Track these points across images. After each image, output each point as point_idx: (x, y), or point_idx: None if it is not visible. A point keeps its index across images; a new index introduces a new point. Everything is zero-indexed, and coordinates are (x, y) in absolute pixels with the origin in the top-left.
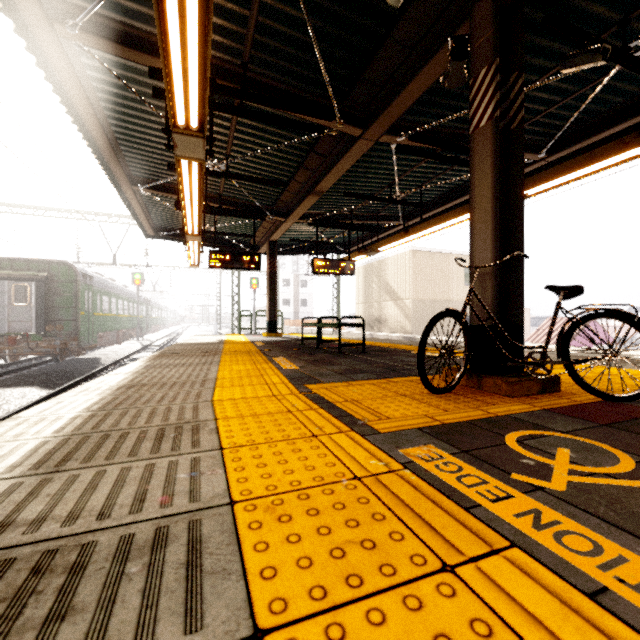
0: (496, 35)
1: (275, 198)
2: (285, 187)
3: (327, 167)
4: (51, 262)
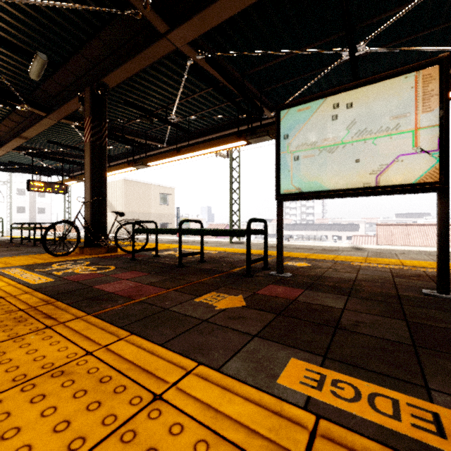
0: (91, 107)
1: None
2: None
3: (29, 123)
4: None
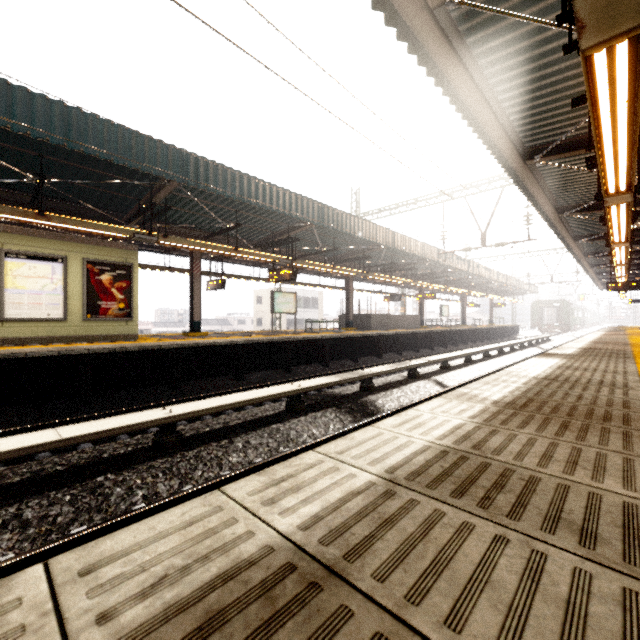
0: None
1: None
2: None
3: None
4: (559, 300)
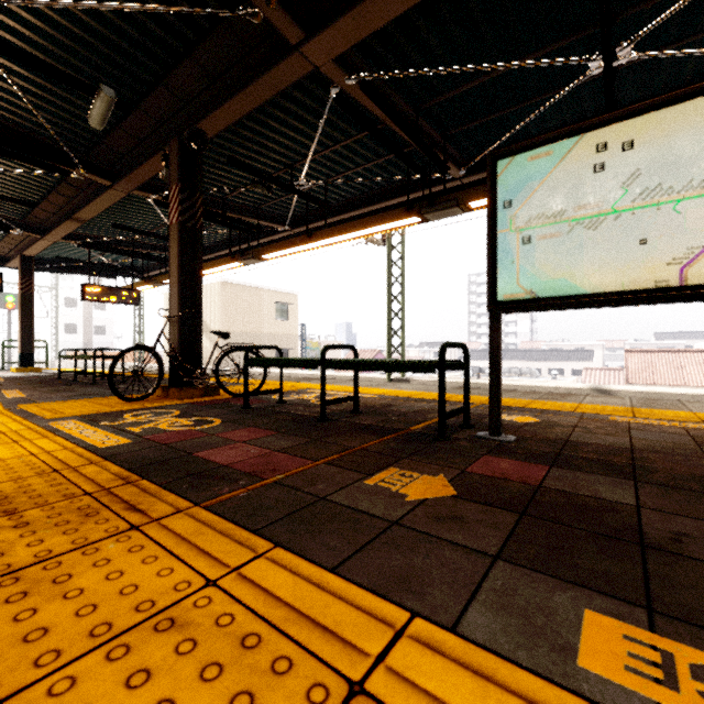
0: (179, 169)
1: (25, 211)
2: (32, 208)
3: (86, 198)
4: None
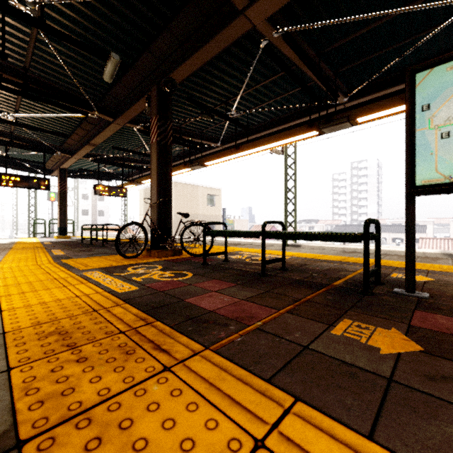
0: (157, 106)
1: (62, 141)
2: (67, 138)
3: (97, 131)
4: None
